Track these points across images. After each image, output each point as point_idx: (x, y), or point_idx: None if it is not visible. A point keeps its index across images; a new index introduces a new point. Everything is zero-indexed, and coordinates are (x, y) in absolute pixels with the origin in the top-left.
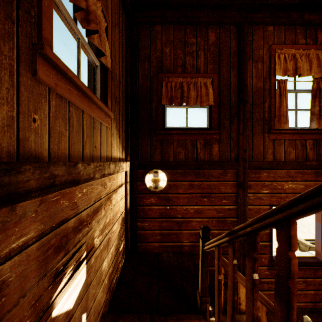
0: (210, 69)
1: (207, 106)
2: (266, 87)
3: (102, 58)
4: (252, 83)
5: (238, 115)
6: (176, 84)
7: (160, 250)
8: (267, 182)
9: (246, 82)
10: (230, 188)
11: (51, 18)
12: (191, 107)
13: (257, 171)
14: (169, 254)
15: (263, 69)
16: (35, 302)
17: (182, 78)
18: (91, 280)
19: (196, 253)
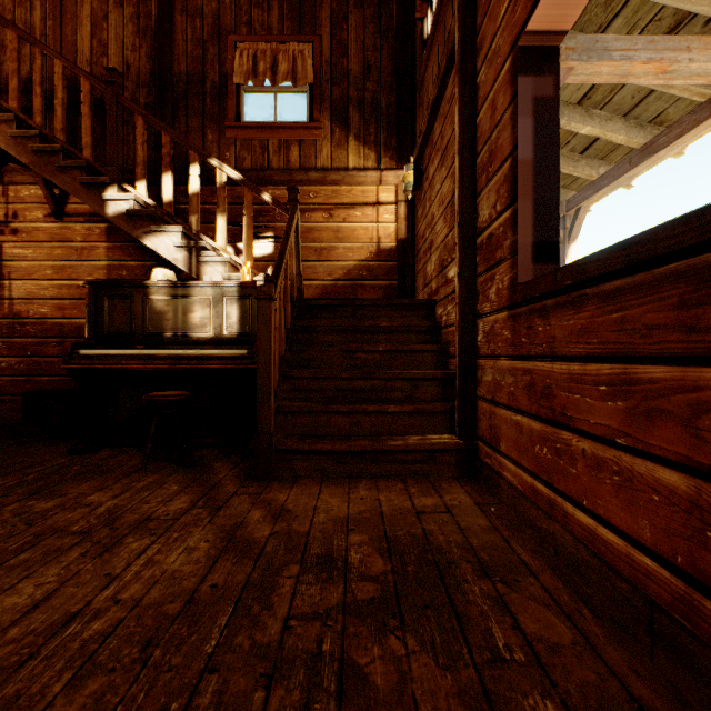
0: None
1: None
2: None
3: (300, 83)
4: None
5: None
6: None
7: None
8: None
9: None
10: None
11: (233, 107)
12: None
13: None
14: None
15: None
16: (233, 234)
17: None
18: None
19: (438, 299)
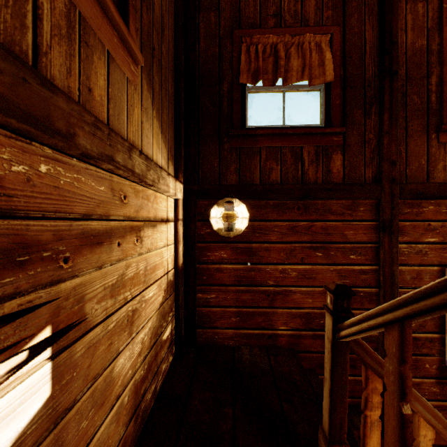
0: (326, 18)
1: (320, 88)
2: (433, 47)
3: None
4: (405, 41)
5: (379, 100)
6: (265, 47)
7: (237, 342)
8: (436, 223)
9: (396, 36)
10: (363, 233)
11: None
12: (292, 91)
13: (416, 203)
14: (252, 350)
15: (428, 14)
16: None
17: (276, 37)
18: (73, 401)
19: (301, 349)
